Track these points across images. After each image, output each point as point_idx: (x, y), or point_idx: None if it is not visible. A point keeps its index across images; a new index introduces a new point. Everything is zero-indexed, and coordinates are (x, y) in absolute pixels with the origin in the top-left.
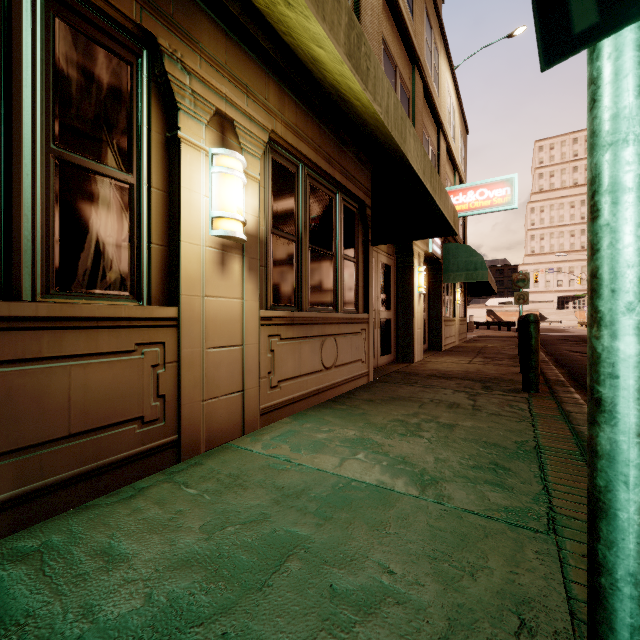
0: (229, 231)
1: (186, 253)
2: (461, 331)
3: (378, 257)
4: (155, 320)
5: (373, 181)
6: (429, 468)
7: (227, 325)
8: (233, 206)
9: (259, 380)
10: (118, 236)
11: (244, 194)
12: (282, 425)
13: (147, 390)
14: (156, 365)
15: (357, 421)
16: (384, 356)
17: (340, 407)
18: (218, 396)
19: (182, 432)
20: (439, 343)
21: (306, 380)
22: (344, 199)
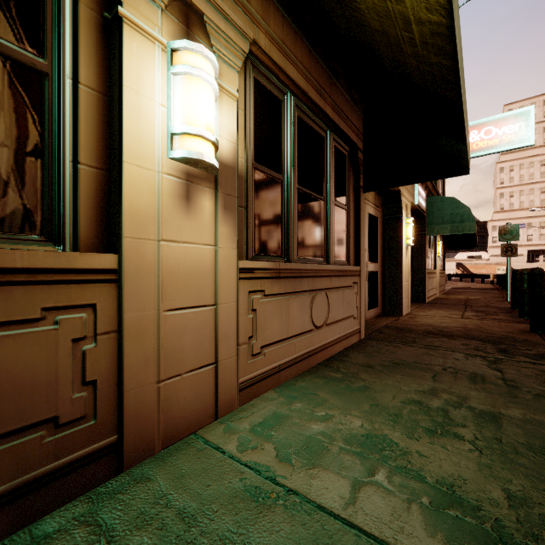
0: (193, 152)
1: (131, 179)
2: (441, 283)
3: (366, 208)
4: (79, 272)
5: (365, 123)
6: (508, 521)
7: (194, 279)
8: (199, 119)
9: (237, 347)
10: (18, 146)
11: (217, 112)
12: (266, 403)
13: (64, 376)
14: (80, 338)
15: (360, 400)
16: (371, 309)
17: (334, 375)
18: (181, 373)
19: (125, 429)
20: (422, 295)
21: (294, 343)
22: (335, 139)
